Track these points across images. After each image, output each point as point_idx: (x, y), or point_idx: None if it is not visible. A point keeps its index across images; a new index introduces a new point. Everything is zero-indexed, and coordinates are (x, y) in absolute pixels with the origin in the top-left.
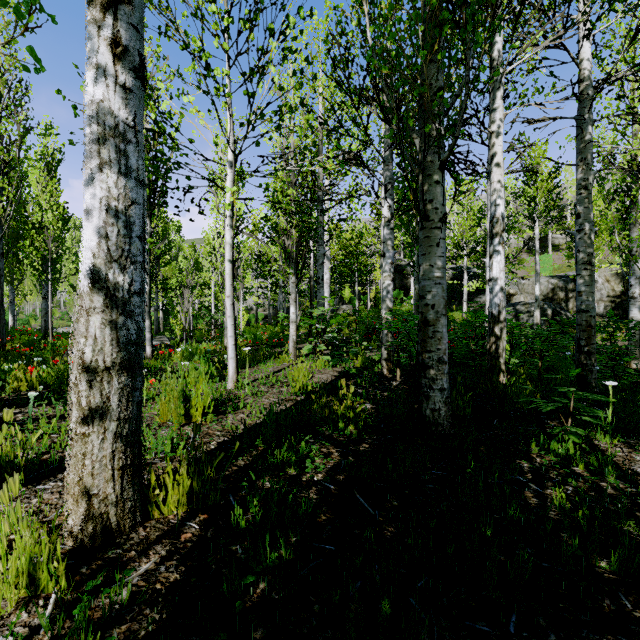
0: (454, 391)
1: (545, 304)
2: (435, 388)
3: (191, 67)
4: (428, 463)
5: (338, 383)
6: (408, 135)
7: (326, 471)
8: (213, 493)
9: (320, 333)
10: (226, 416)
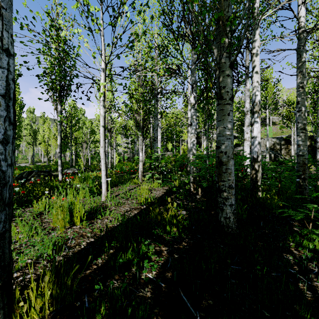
0: (236, 204)
1: (270, 151)
2: (227, 204)
3: (75, 5)
4: (229, 262)
5: (166, 197)
6: (210, 46)
7: (158, 268)
8: (70, 298)
9: (155, 167)
10: (96, 221)
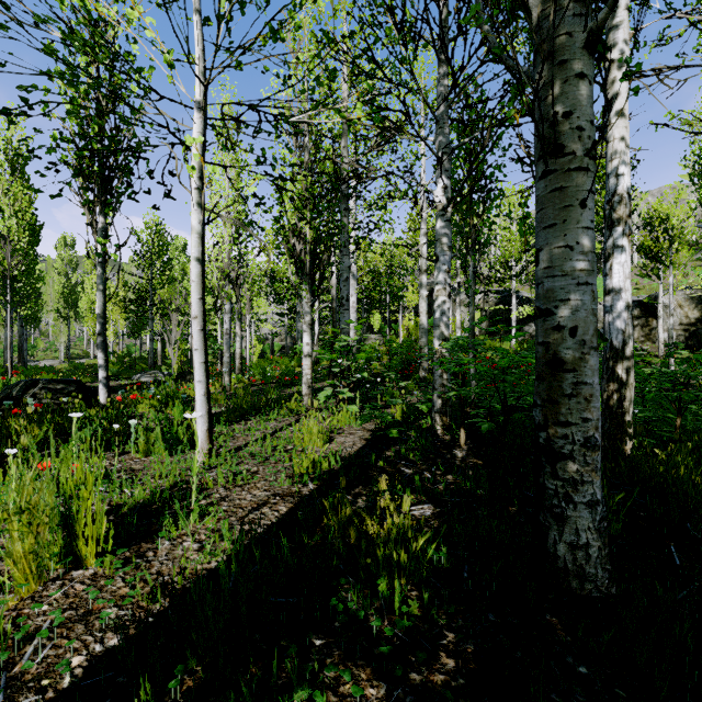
0: None
1: None
2: (578, 501)
3: None
4: None
5: (371, 457)
6: None
7: None
8: None
9: (344, 372)
10: (156, 546)
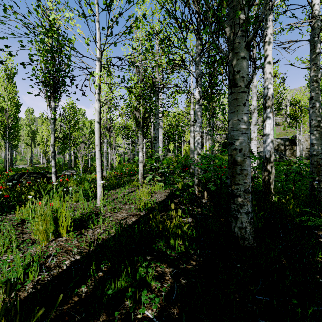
0: None
1: (275, 152)
2: (242, 212)
3: None
4: (254, 292)
5: (168, 202)
6: (222, 22)
7: (160, 301)
8: None
9: (157, 168)
10: (87, 231)
